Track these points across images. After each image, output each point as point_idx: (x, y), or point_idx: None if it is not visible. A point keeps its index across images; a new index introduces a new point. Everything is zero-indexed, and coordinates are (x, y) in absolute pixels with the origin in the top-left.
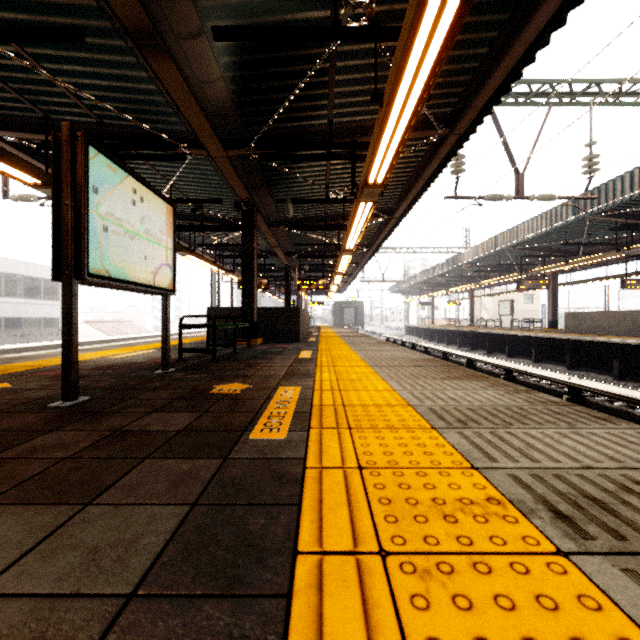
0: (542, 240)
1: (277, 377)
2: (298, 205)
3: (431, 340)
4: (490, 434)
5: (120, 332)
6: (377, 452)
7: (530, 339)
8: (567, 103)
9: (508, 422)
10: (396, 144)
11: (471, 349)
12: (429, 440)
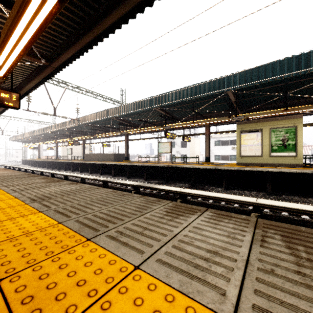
0: (75, 128)
1: None
2: None
3: (35, 166)
4: None
5: None
6: None
7: (71, 163)
8: (71, 90)
9: None
10: None
11: (52, 169)
12: None
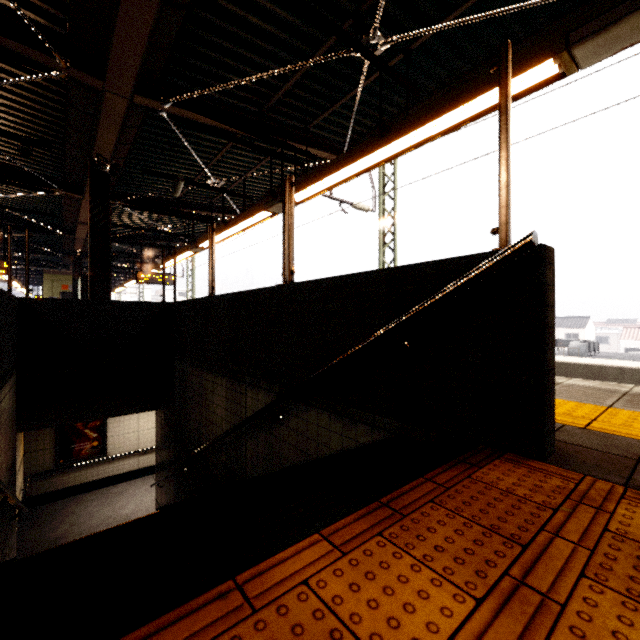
0: None
1: None
2: None
3: None
4: None
5: None
6: None
7: None
8: None
9: None
10: None
11: None
12: None
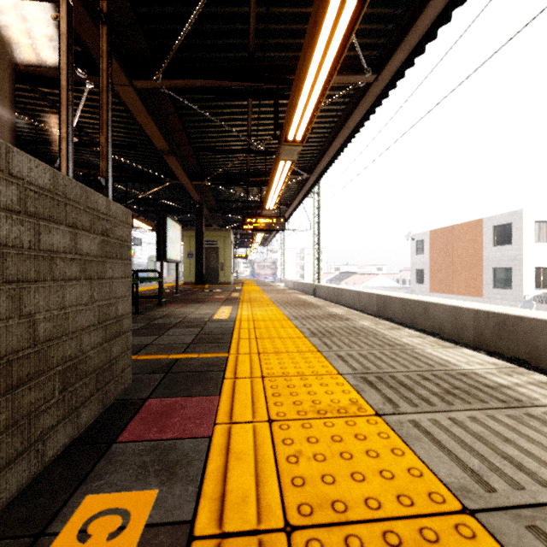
0: None
1: None
2: None
3: None
4: None
5: None
6: None
7: None
8: None
9: None
10: None
11: None
12: None
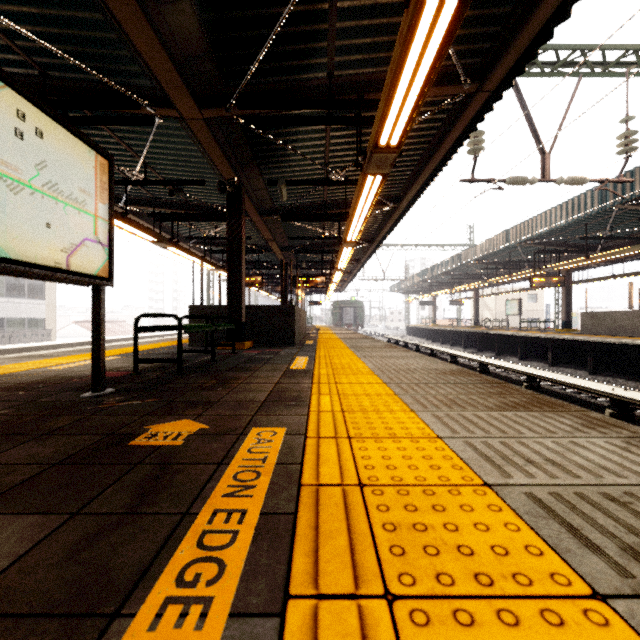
0: (558, 234)
1: (254, 405)
2: (293, 190)
3: (434, 341)
4: None
5: (112, 332)
6: None
7: (545, 341)
8: (600, 73)
9: None
10: (423, 77)
11: (478, 351)
12: None
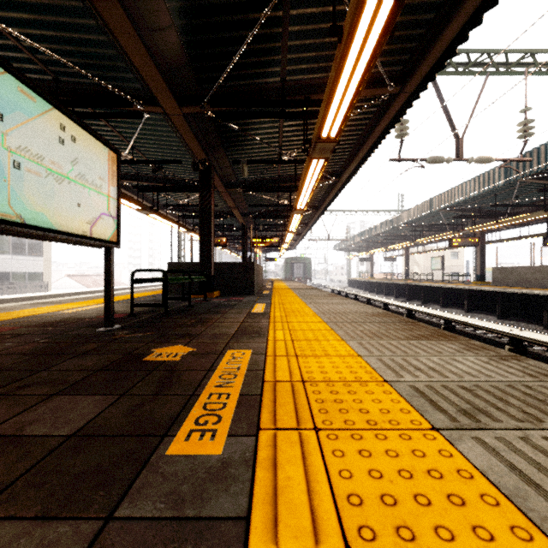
0: (473, 202)
1: (227, 336)
2: (253, 168)
3: (371, 292)
4: (525, 443)
5: (98, 284)
6: (369, 495)
7: (462, 291)
8: (503, 72)
9: (532, 414)
10: (353, 90)
11: (407, 300)
12: (441, 459)
